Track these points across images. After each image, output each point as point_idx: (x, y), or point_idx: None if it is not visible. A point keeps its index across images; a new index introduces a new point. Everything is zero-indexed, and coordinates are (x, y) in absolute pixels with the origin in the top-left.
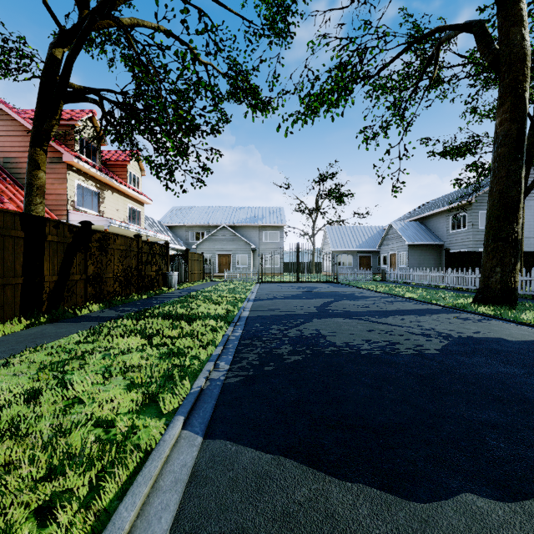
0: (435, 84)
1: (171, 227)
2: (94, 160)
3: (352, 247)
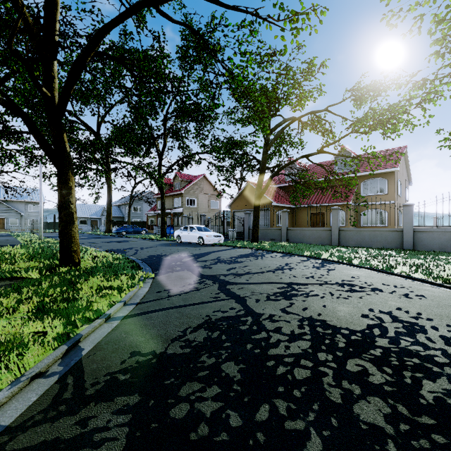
0: None
1: None
2: None
3: (87, 215)
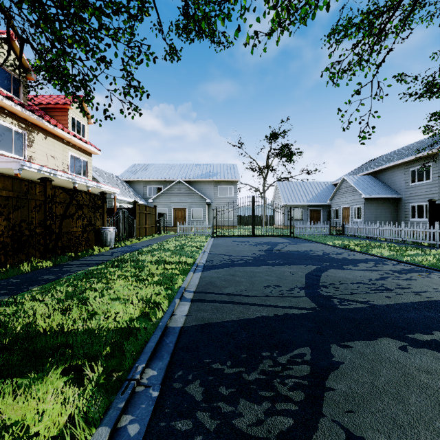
0: (420, 6)
1: (130, 182)
2: (17, 94)
3: (303, 201)
